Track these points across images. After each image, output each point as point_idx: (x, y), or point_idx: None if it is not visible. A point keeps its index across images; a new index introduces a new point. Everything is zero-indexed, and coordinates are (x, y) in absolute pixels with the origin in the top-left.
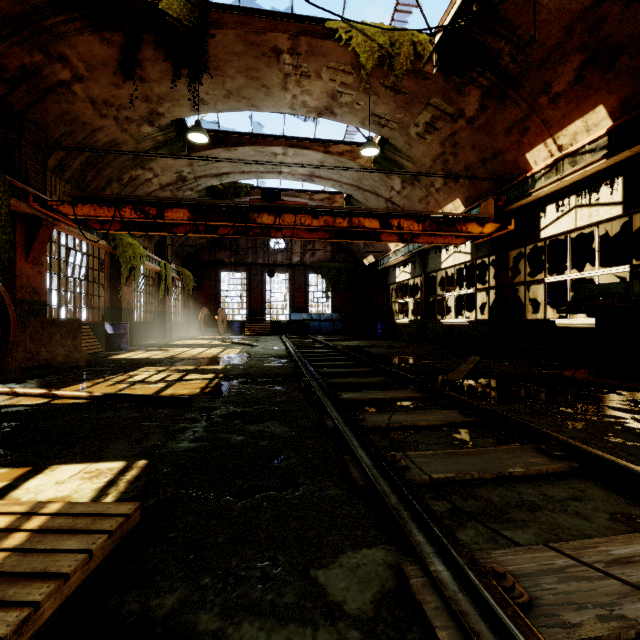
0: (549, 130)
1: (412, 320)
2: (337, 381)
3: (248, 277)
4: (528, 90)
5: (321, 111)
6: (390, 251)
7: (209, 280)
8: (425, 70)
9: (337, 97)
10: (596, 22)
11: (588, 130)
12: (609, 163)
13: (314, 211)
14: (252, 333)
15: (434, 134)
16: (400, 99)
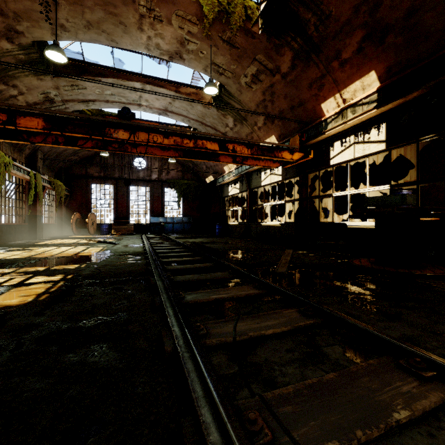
0: (338, 87)
1: (240, 223)
2: (183, 279)
3: (115, 189)
4: (325, 55)
5: (172, 55)
6: (225, 173)
7: (81, 190)
8: (253, 30)
9: (185, 44)
10: (375, 6)
11: (364, 89)
12: (377, 112)
13: (165, 132)
14: (118, 233)
15: (258, 84)
16: (234, 52)
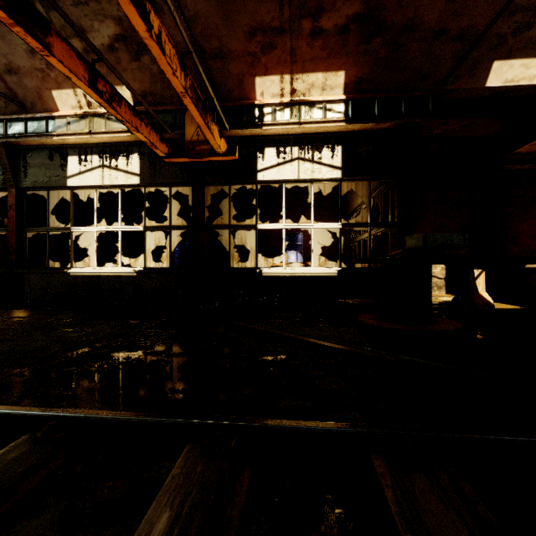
0: (293, 65)
1: None
2: None
3: None
4: None
5: None
6: None
7: None
8: None
9: None
10: None
11: (324, 89)
12: (340, 129)
13: None
14: None
15: None
16: None
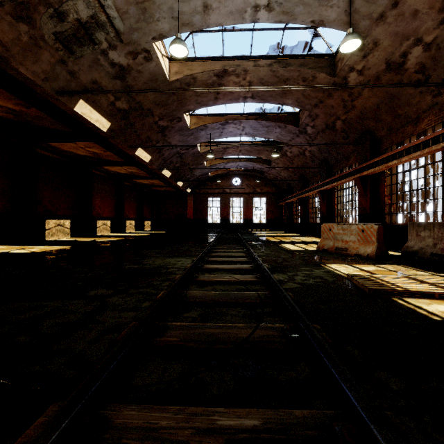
0: None
1: None
2: None
3: None
4: None
5: None
6: None
7: None
8: None
9: None
10: None
11: None
12: None
13: None
14: None
15: None
16: None
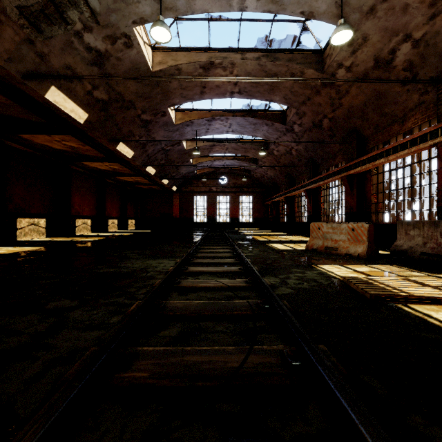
0: None
1: None
2: None
3: None
4: None
5: None
6: None
7: None
8: None
9: None
10: None
11: None
12: None
13: None
14: None
15: None
16: None
